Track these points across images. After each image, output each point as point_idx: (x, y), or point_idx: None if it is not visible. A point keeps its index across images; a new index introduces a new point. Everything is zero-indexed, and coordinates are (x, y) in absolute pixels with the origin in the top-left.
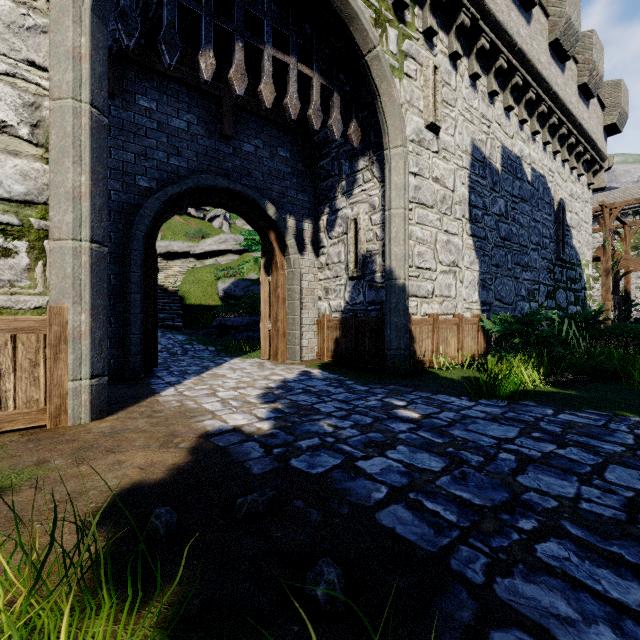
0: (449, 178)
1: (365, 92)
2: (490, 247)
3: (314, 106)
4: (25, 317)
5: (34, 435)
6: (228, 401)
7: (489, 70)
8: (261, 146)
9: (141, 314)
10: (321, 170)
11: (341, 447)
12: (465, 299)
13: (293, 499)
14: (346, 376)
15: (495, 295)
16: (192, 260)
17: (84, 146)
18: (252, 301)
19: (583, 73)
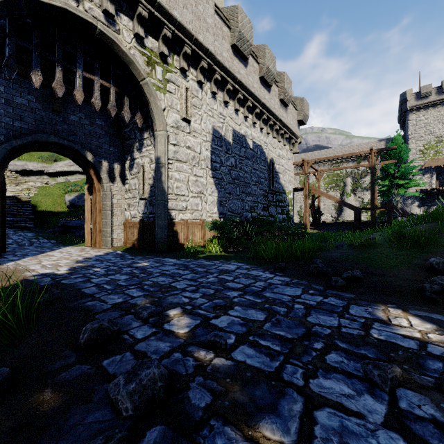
0: (197, 147)
1: (144, 98)
2: (225, 183)
3: (111, 104)
4: None
5: None
6: (46, 265)
7: (224, 89)
8: (83, 117)
9: None
10: (125, 134)
11: (90, 276)
12: (208, 211)
13: (52, 289)
14: (129, 253)
15: (228, 209)
16: (46, 177)
17: None
18: None
19: (281, 93)
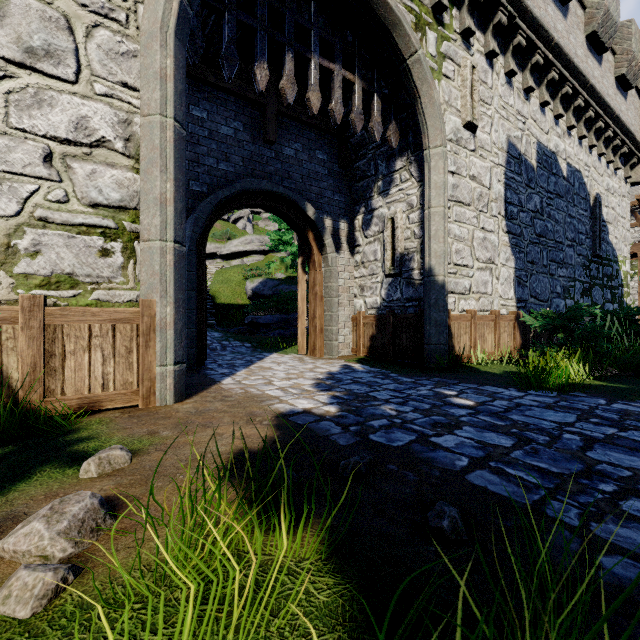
0: (485, 176)
1: (404, 94)
2: (525, 244)
3: (356, 110)
4: (122, 309)
5: (132, 413)
6: (287, 389)
7: (525, 66)
8: (300, 149)
9: (195, 310)
10: (357, 171)
11: (410, 427)
12: (501, 296)
13: (386, 464)
14: (388, 369)
15: (530, 292)
16: (219, 261)
17: (169, 157)
18: (283, 299)
19: (621, 64)
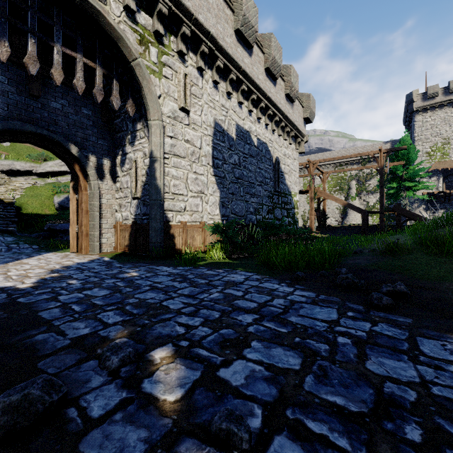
0: (197, 141)
1: (136, 83)
2: (228, 183)
3: (97, 87)
4: None
5: None
6: (11, 276)
7: (226, 79)
8: (67, 105)
9: None
10: (116, 126)
11: (60, 291)
12: (209, 213)
13: None
14: (119, 260)
15: (231, 211)
16: (35, 178)
17: None
18: None
19: (287, 88)
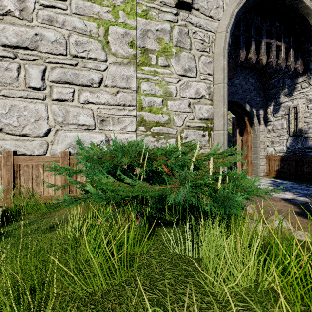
0: None
1: (308, 45)
2: None
3: (282, 59)
4: None
5: None
6: None
7: None
8: (241, 79)
9: None
10: (269, 85)
11: None
12: None
13: None
14: (302, 183)
15: None
16: None
17: (225, 98)
18: None
19: None
